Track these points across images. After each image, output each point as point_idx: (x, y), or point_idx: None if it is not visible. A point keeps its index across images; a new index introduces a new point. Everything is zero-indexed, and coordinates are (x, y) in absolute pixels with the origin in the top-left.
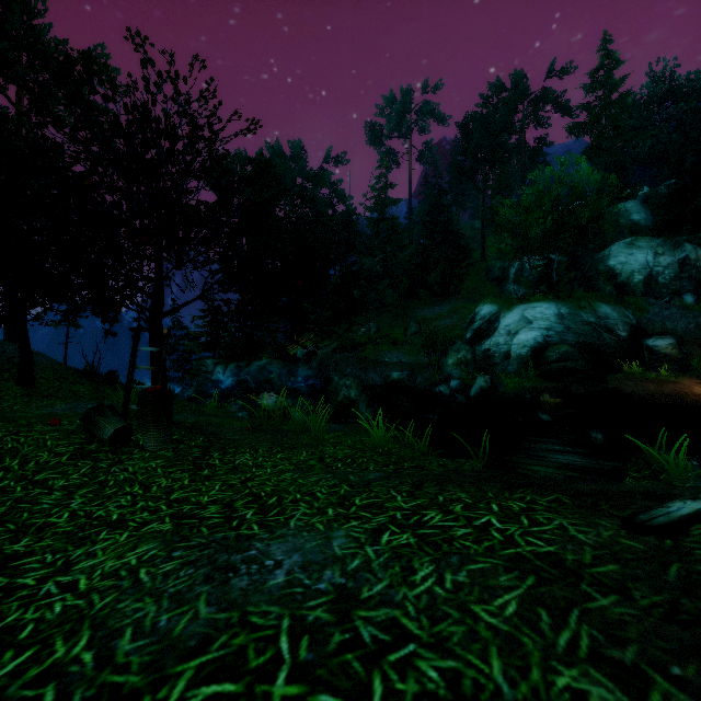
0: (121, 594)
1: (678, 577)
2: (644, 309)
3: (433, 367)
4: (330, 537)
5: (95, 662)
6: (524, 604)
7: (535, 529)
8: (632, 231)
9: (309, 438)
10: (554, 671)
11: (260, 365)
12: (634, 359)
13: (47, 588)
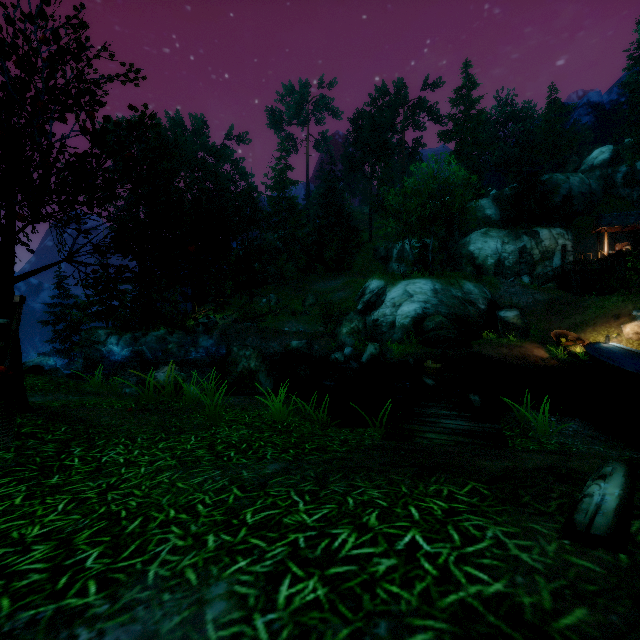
0: None
1: None
2: (497, 286)
3: (329, 336)
4: (203, 600)
5: None
6: None
7: (470, 550)
8: (486, 223)
9: (202, 417)
10: None
11: (157, 335)
12: (491, 328)
13: None
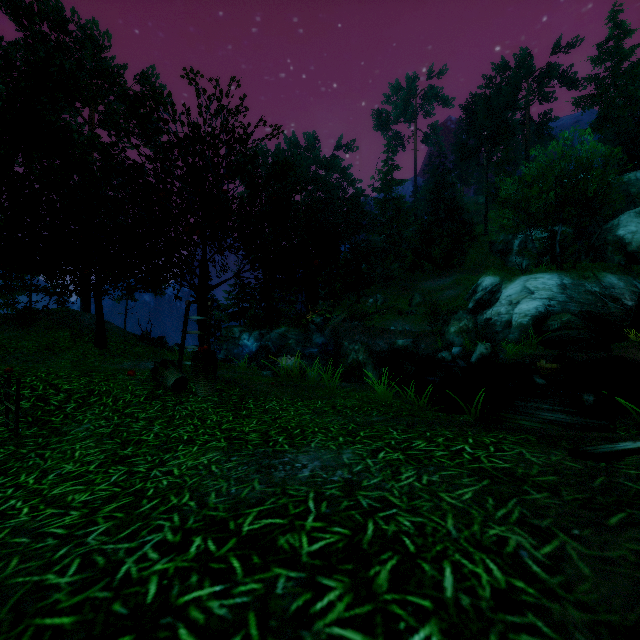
0: (202, 477)
1: (600, 485)
2: None
3: (435, 335)
4: (340, 453)
5: (197, 505)
6: (477, 494)
7: (498, 454)
8: None
9: (323, 392)
10: (489, 527)
11: (279, 332)
12: None
13: (154, 473)
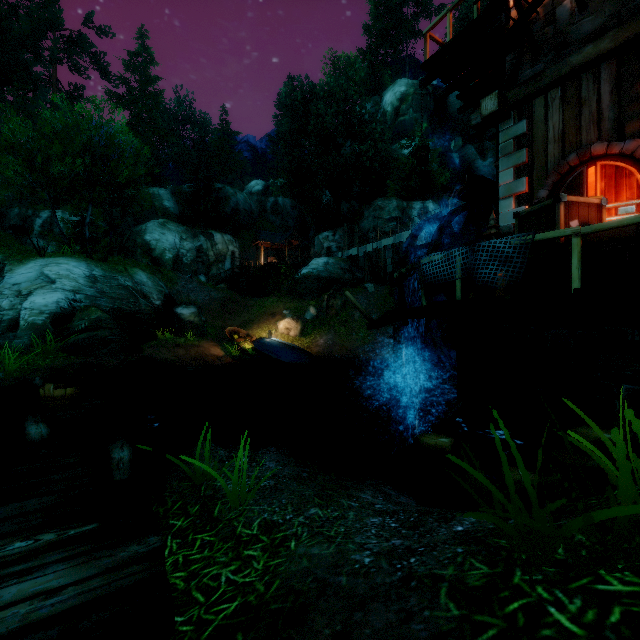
0: None
1: None
2: (175, 281)
3: None
4: None
5: None
6: None
7: None
8: (164, 215)
9: None
10: None
11: None
12: (167, 326)
13: None
